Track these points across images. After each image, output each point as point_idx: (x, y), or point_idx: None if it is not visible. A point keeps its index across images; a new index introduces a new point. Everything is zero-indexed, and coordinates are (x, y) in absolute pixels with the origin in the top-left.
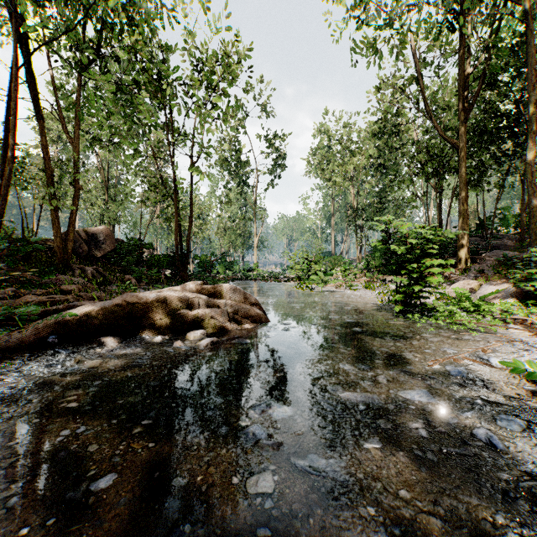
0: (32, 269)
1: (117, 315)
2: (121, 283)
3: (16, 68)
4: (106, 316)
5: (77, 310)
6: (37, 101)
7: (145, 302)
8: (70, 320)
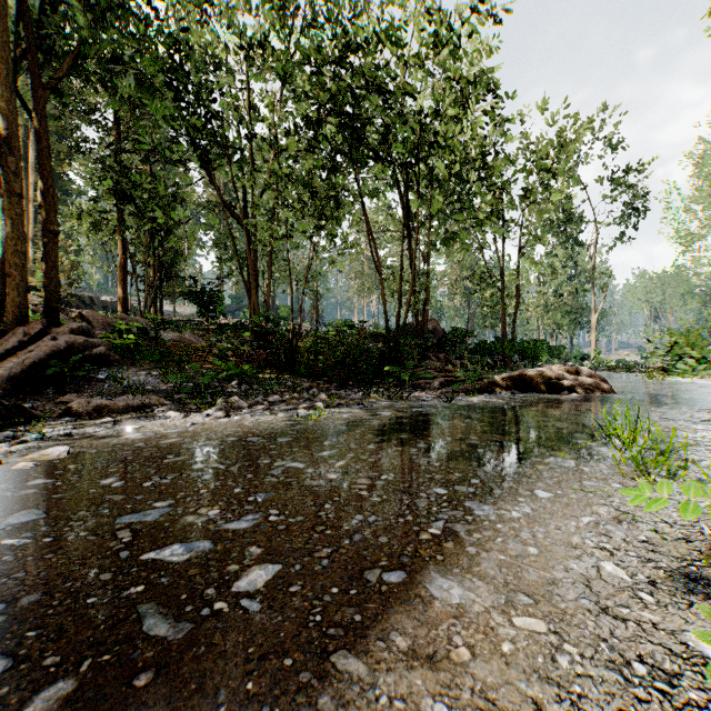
0: (416, 356)
1: (517, 380)
2: (461, 368)
3: (417, 228)
4: (511, 381)
5: (497, 377)
6: (409, 235)
7: (531, 375)
8: (495, 381)
